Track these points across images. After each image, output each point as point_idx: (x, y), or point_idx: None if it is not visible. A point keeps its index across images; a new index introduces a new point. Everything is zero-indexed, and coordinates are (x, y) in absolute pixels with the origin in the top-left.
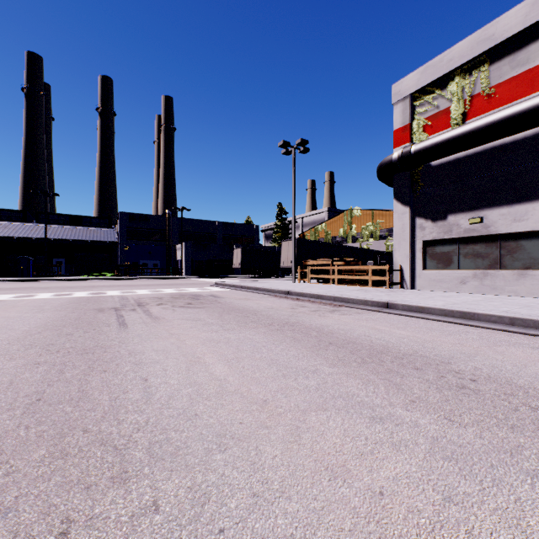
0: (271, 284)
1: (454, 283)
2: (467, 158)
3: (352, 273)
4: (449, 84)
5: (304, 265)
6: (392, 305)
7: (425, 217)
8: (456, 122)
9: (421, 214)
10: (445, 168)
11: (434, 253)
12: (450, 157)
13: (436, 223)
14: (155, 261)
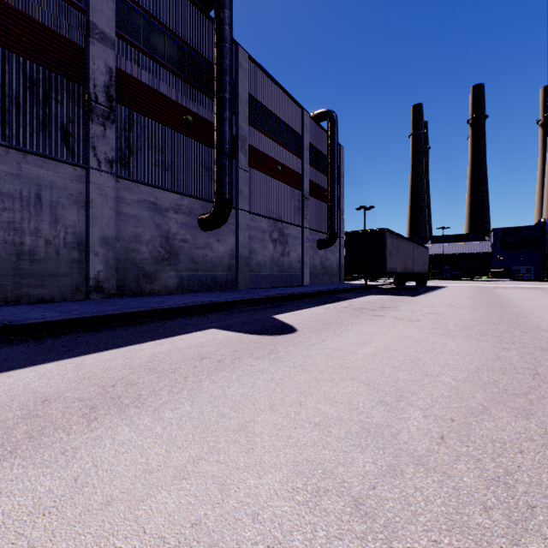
0: None
1: None
2: None
3: None
4: None
5: None
6: None
7: None
8: None
9: None
10: None
11: None
12: None
13: None
14: (527, 266)
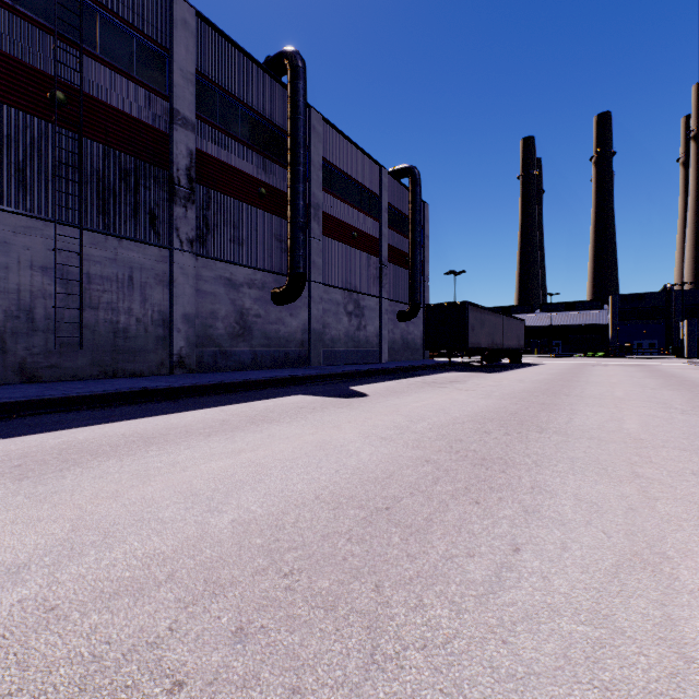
0: None
1: None
2: None
3: None
4: None
5: None
6: None
7: None
8: None
9: None
10: None
11: None
12: None
13: None
14: (651, 341)
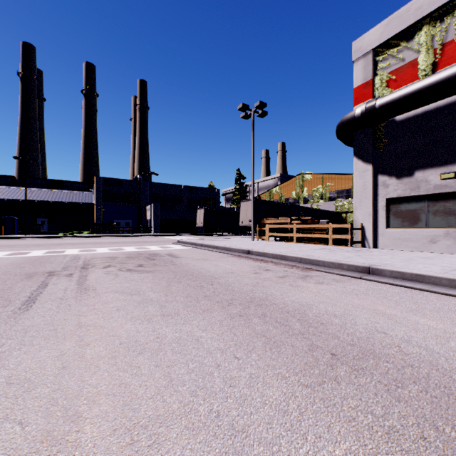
0: (231, 242)
1: (422, 242)
2: (438, 110)
3: (311, 231)
4: (416, 34)
5: (262, 224)
6: (377, 270)
7: (389, 174)
8: (424, 73)
9: (384, 171)
10: (412, 123)
11: (399, 210)
12: (417, 111)
13: (401, 180)
14: (127, 220)
